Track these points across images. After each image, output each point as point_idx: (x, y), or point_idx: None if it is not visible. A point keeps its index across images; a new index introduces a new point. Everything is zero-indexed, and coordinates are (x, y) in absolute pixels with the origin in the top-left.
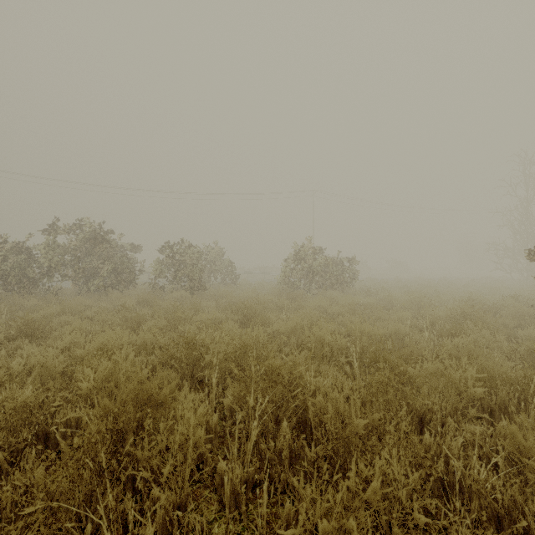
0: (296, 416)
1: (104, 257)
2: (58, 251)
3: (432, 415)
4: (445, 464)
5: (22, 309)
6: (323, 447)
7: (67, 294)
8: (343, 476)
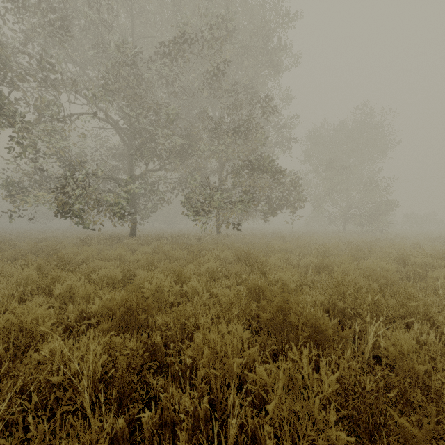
0: None
1: None
2: None
3: None
4: None
5: None
6: None
7: None
8: None
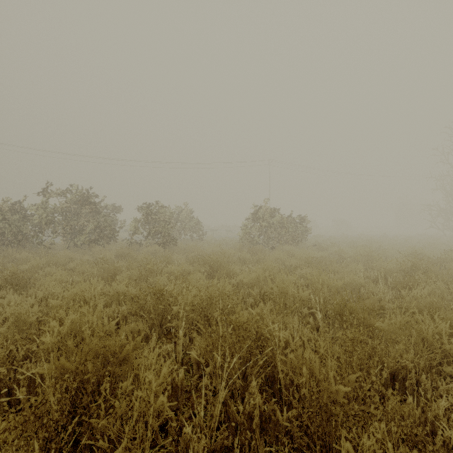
0: (264, 373)
1: (89, 216)
2: (48, 210)
3: (406, 372)
4: (429, 432)
5: (15, 261)
6: (295, 411)
7: (57, 248)
8: (320, 448)
